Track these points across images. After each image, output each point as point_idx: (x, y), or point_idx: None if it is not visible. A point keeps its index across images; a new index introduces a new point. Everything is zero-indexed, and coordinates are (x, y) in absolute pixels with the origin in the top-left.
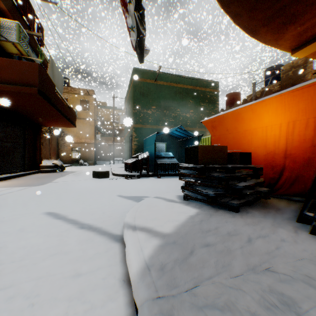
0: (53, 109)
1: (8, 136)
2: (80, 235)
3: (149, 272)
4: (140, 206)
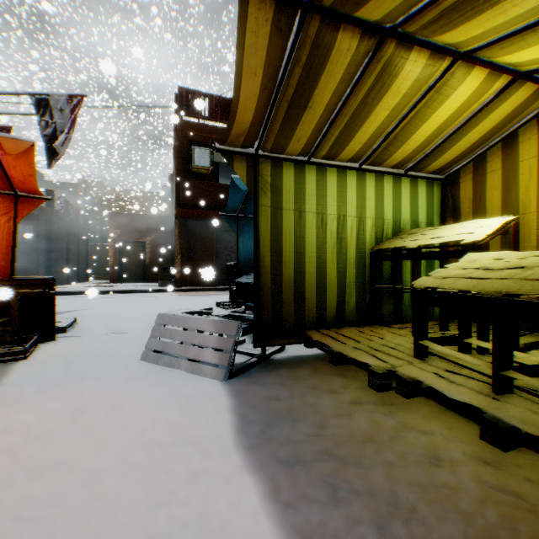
0: None
1: None
2: None
3: None
4: None
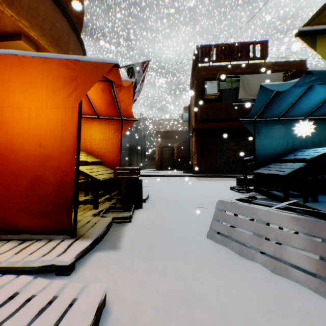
0: (232, 122)
1: (242, 147)
2: None
3: None
4: None
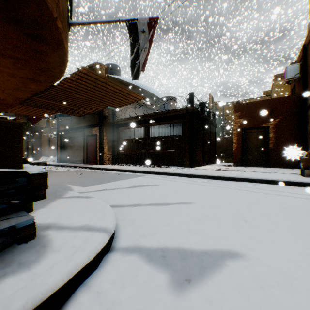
0: None
1: None
2: (126, 202)
3: (65, 191)
4: (102, 207)
